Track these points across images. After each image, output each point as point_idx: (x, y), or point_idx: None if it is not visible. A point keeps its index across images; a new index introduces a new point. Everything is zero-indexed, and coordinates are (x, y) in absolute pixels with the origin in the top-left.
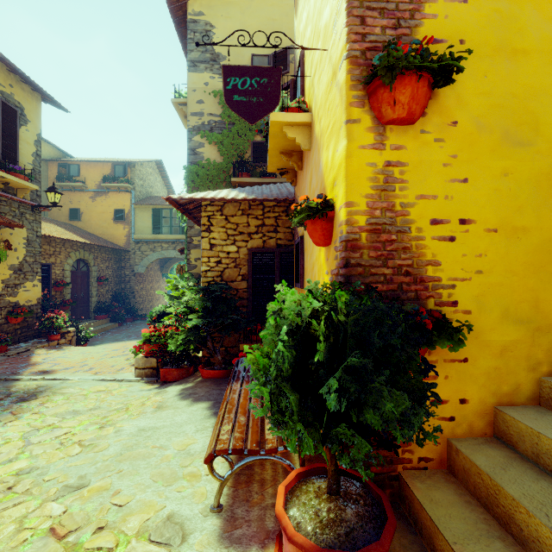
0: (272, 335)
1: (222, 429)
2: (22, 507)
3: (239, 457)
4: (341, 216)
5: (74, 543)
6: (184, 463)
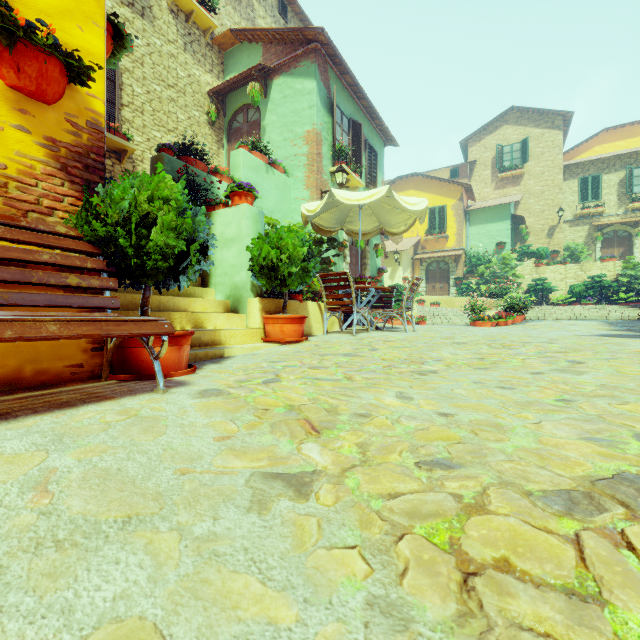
0: (181, 208)
1: (124, 318)
2: (379, 480)
3: (37, 412)
4: (96, 105)
5: (292, 409)
6: (98, 429)
